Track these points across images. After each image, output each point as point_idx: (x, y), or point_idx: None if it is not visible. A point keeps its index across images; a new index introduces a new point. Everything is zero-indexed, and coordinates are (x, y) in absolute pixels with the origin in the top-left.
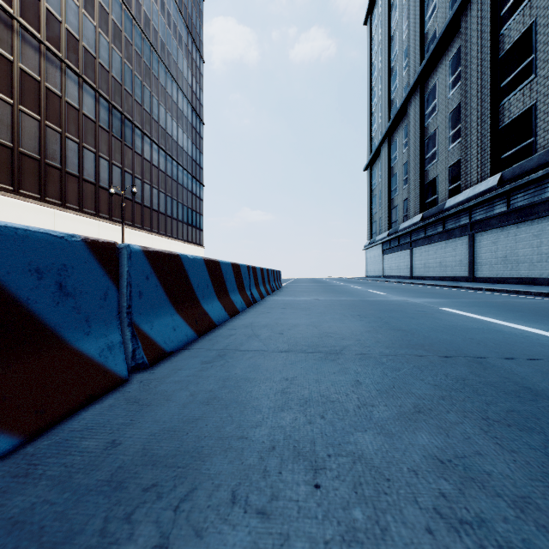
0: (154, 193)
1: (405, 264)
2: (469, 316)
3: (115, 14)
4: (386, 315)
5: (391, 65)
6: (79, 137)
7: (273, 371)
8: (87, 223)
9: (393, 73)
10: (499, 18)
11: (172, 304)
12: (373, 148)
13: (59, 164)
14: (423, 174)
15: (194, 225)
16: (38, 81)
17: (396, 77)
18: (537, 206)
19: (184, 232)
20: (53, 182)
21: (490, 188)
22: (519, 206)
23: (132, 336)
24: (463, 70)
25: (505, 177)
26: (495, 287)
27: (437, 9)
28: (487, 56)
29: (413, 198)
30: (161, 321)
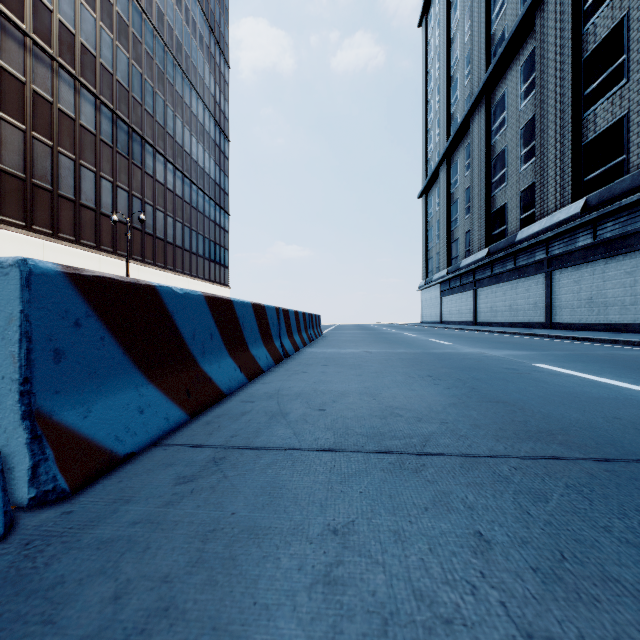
0: (169, 222)
1: (467, 308)
2: (583, 378)
3: (120, 5)
4: (467, 375)
5: (451, 73)
6: (75, 153)
7: (307, 503)
8: (85, 257)
9: (453, 82)
10: (582, 13)
11: (140, 369)
12: (429, 172)
13: (50, 185)
14: (489, 201)
15: (217, 261)
16: (22, 82)
17: (457, 87)
18: (630, 237)
19: (205, 269)
20: (42, 206)
21: (572, 216)
22: (608, 237)
23: (31, 438)
24: (538, 76)
25: (591, 203)
26: (584, 336)
27: (507, 4)
28: (568, 58)
29: (478, 230)
30: (112, 400)
